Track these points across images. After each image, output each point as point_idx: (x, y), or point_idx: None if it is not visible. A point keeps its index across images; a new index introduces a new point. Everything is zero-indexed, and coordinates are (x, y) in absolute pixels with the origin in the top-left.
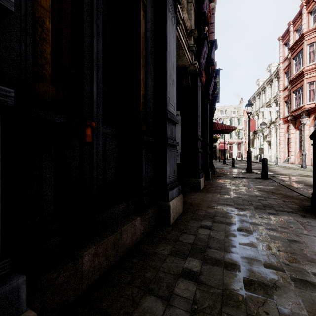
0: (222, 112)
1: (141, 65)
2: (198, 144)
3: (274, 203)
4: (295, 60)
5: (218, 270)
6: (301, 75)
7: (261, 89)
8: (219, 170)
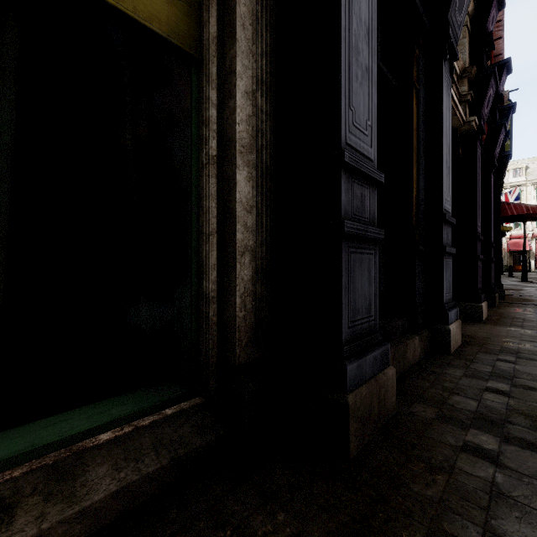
0: (516, 174)
1: (414, 162)
2: (476, 248)
3: None
4: None
5: (534, 394)
6: None
7: None
8: (514, 292)
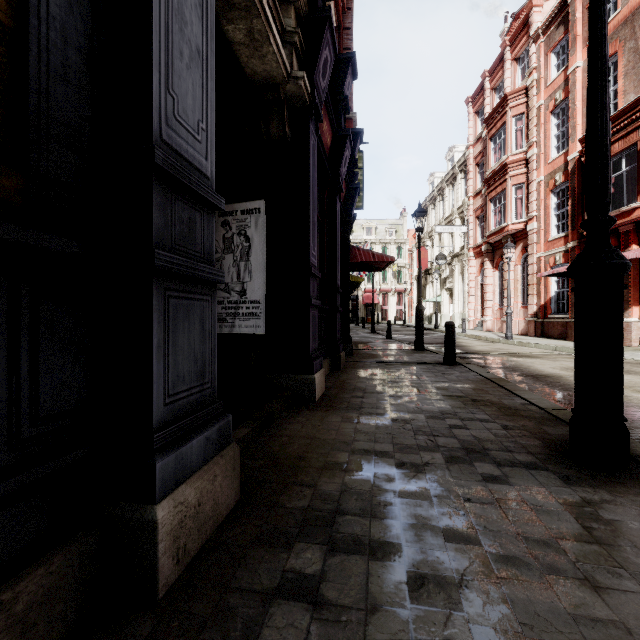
0: (369, 232)
1: None
2: (309, 288)
3: (487, 434)
4: (493, 143)
5: None
6: (503, 171)
7: (438, 191)
8: (363, 345)
